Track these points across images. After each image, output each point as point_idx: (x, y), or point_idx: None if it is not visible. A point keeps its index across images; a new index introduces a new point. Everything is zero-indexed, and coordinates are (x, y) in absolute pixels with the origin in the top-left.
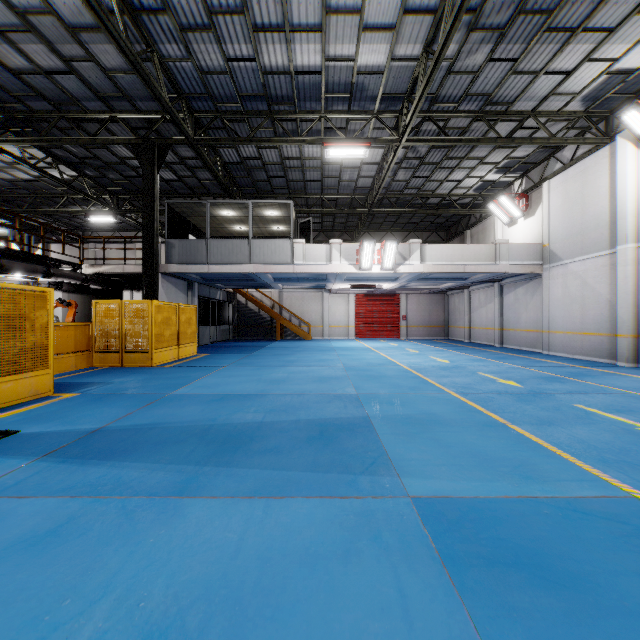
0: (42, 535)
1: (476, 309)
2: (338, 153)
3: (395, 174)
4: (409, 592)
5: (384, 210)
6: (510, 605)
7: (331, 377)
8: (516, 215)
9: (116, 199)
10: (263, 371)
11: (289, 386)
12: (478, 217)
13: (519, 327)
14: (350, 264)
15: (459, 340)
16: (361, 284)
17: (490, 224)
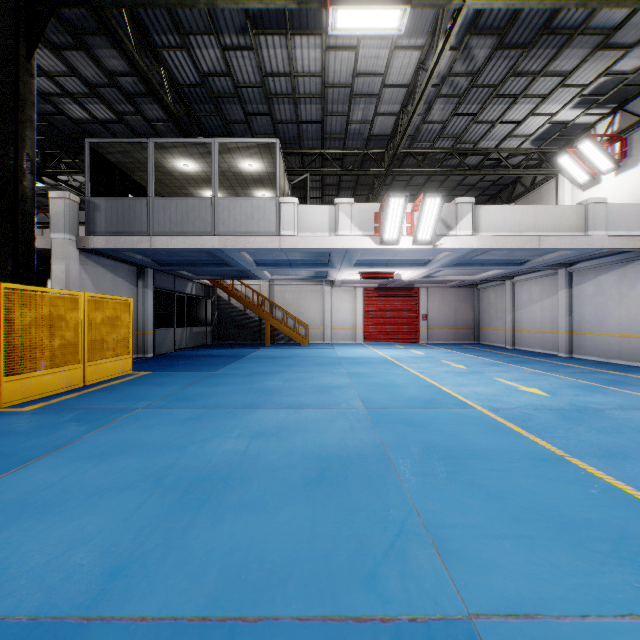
0: None
1: (524, 306)
2: (352, 23)
3: (429, 108)
4: None
5: (408, 170)
6: None
7: (347, 458)
8: (604, 168)
9: (41, 155)
10: (200, 428)
11: (224, 526)
12: (528, 184)
13: (604, 330)
14: (366, 235)
15: (496, 345)
16: (374, 272)
17: (549, 191)
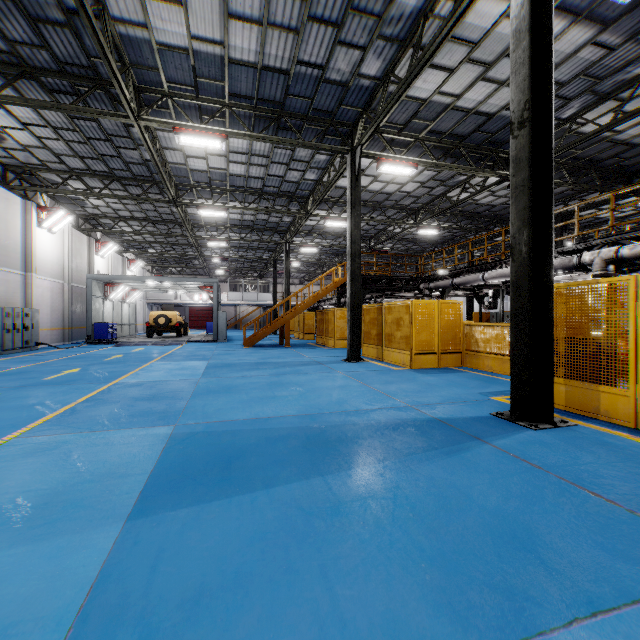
0: (341, 403)
1: None
2: None
3: None
4: (201, 406)
5: None
6: (170, 407)
7: None
8: None
9: None
10: None
11: None
12: None
13: None
14: None
15: None
16: None
17: None
